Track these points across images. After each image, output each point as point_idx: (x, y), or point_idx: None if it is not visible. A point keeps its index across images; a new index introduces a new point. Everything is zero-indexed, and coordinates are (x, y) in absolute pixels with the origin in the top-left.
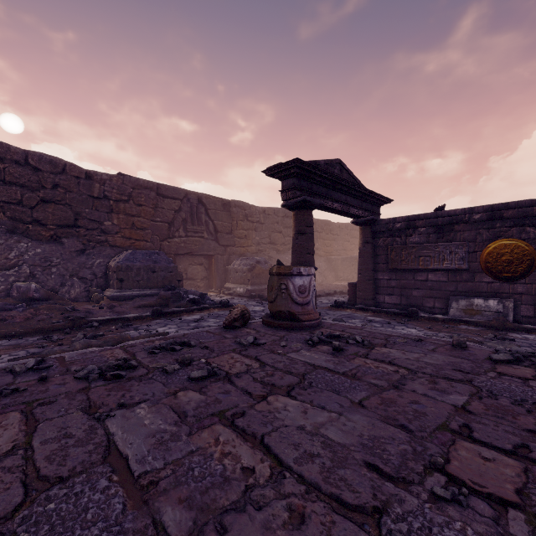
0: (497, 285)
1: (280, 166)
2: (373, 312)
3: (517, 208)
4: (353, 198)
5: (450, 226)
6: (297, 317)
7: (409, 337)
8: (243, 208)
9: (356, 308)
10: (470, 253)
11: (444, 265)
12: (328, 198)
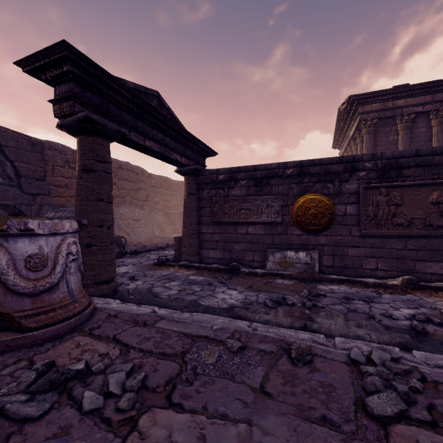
0: (305, 237)
1: (42, 54)
2: (197, 269)
3: (320, 165)
4: (174, 141)
5: (267, 180)
6: (17, 323)
7: (225, 337)
8: (63, 151)
9: (180, 265)
10: (283, 206)
11: (262, 219)
12: (138, 130)
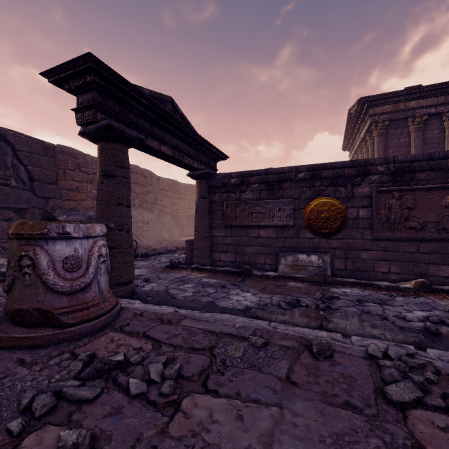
0: (317, 240)
1: (67, 65)
2: (209, 272)
3: (332, 169)
4: (187, 146)
5: (279, 183)
6: (57, 319)
7: (247, 334)
8: (74, 155)
9: (192, 268)
10: (295, 210)
11: (274, 222)
12: (154, 136)
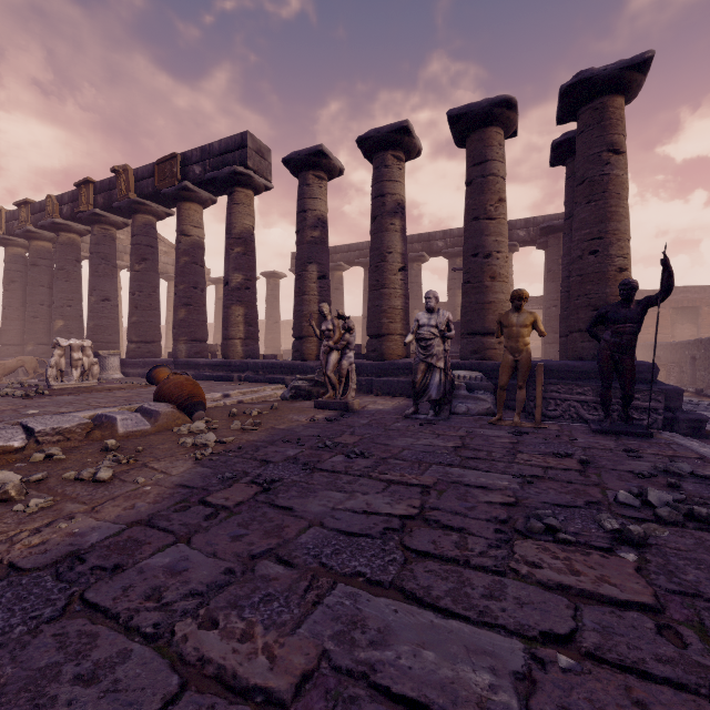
0: None
1: None
2: None
3: None
4: None
5: None
6: None
7: None
8: None
9: None
10: None
11: None
12: None
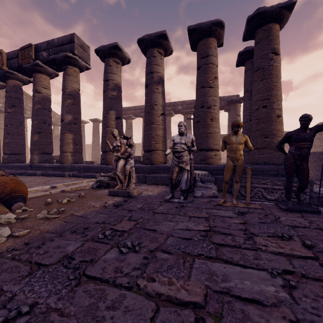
0: None
1: None
2: None
3: None
4: None
5: None
6: None
7: None
8: None
9: None
10: None
11: None
12: None
